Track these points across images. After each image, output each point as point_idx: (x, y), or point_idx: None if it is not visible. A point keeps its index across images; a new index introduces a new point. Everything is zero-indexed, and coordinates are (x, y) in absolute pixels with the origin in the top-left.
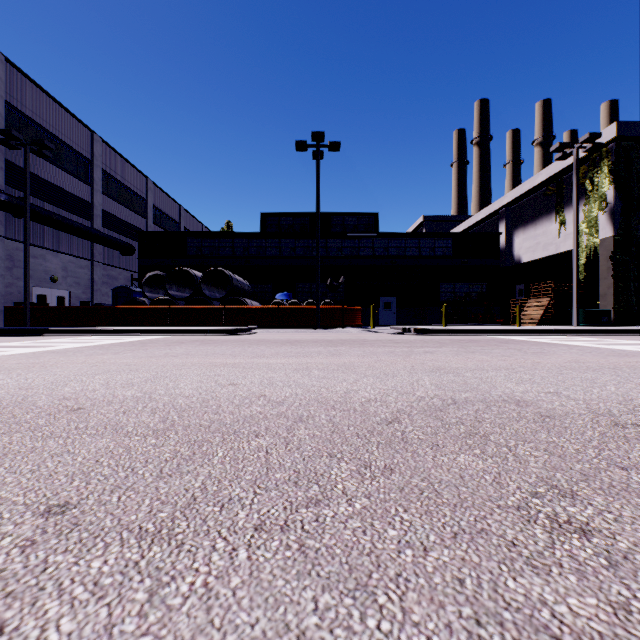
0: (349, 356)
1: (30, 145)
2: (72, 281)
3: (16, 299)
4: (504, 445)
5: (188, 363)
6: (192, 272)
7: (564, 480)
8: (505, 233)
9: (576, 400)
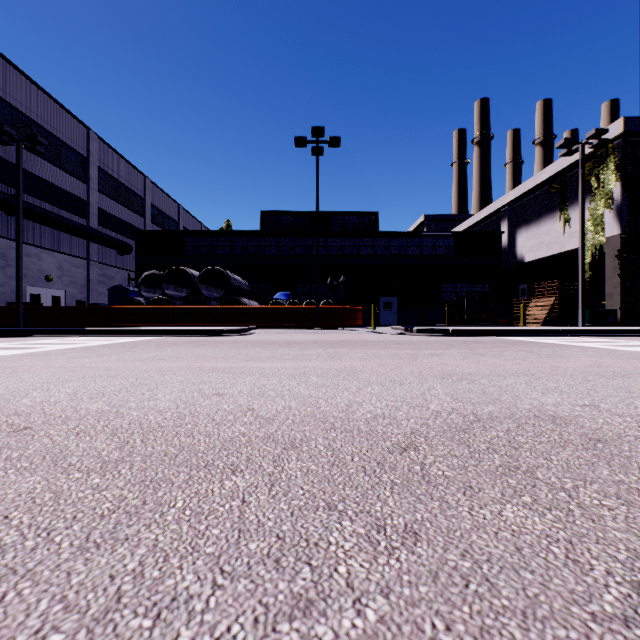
0: (350, 359)
1: (23, 141)
2: (68, 280)
3: (9, 299)
4: (560, 487)
5: (174, 367)
6: (189, 271)
7: None
8: (508, 232)
9: (621, 416)
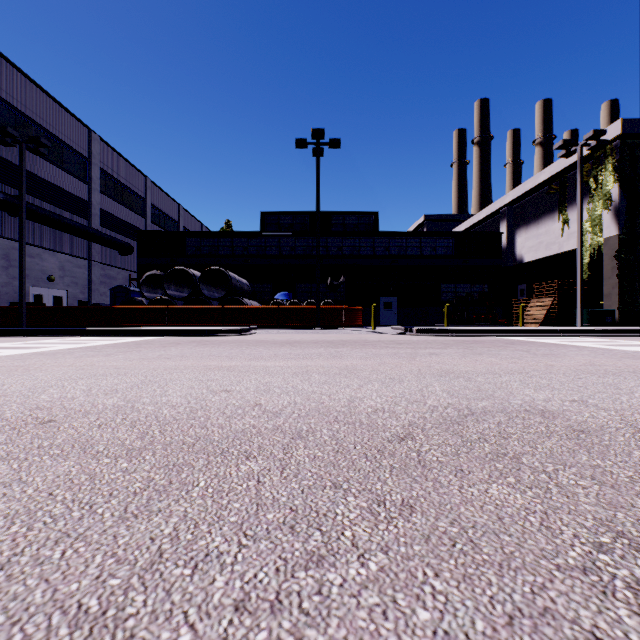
0: (351, 358)
1: (26, 142)
2: (69, 281)
3: (12, 299)
4: (541, 470)
5: (181, 366)
6: (190, 271)
7: (630, 523)
8: (507, 232)
9: (607, 410)
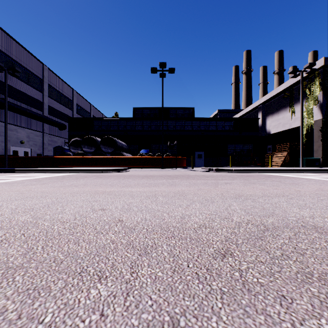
0: (181, 186)
1: (8, 70)
2: (32, 143)
3: (1, 153)
4: None
5: (81, 191)
6: (95, 138)
7: None
8: (262, 118)
9: None
